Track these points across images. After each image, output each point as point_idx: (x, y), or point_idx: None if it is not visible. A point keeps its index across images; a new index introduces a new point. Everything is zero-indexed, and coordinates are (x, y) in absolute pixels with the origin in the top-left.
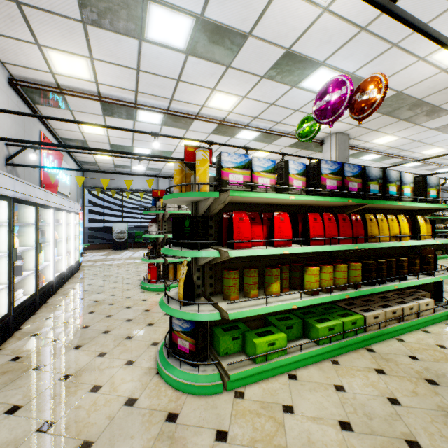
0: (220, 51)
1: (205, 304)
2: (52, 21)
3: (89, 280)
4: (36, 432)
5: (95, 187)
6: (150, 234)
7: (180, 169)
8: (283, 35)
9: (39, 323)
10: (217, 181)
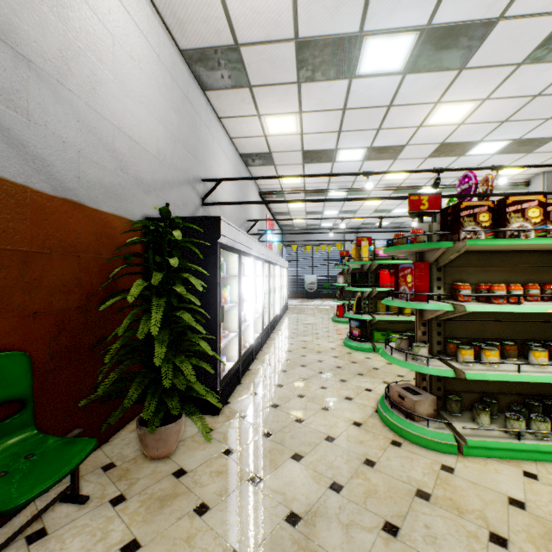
0: (386, 155)
1: (366, 315)
2: (287, 167)
3: (297, 315)
4: (302, 348)
5: (291, 244)
6: (338, 283)
7: (355, 248)
8: (433, 139)
9: (282, 328)
10: (373, 254)
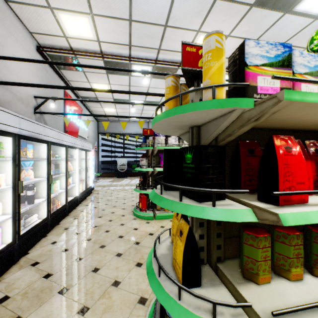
0: None
1: (217, 289)
2: None
3: (96, 203)
4: None
5: (105, 133)
6: (140, 168)
7: (173, 86)
8: None
9: (44, 248)
10: (231, 93)
